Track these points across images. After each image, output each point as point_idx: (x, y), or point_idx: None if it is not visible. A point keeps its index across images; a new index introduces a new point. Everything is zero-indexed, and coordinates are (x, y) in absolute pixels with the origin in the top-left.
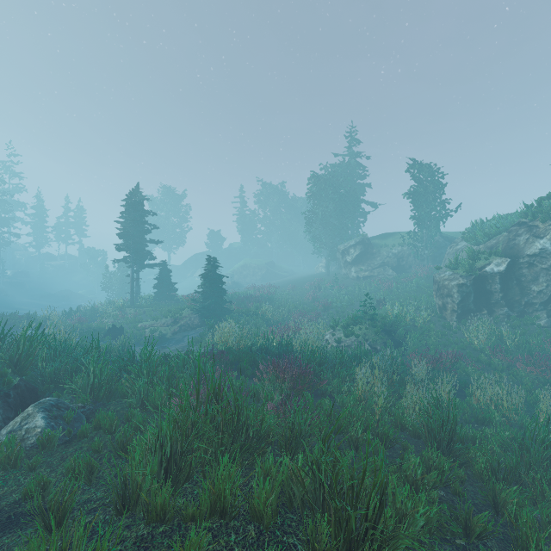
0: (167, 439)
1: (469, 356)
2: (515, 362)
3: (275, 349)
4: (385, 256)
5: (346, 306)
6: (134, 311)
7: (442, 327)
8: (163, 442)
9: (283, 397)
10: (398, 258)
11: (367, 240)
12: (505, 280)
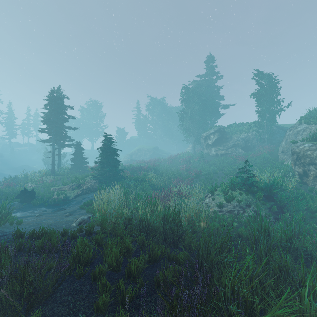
0: None
1: None
2: None
3: (158, 225)
4: (235, 140)
5: (212, 174)
6: (53, 178)
7: (309, 192)
8: None
9: None
10: (245, 141)
11: (222, 129)
12: None
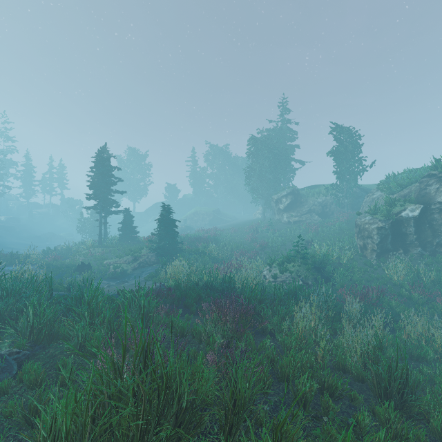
0: (61, 435)
1: (391, 291)
2: (433, 296)
3: (218, 286)
4: (311, 205)
5: (280, 246)
6: (102, 250)
7: (364, 264)
8: (55, 440)
9: (225, 337)
10: (322, 206)
11: (296, 191)
12: (419, 223)
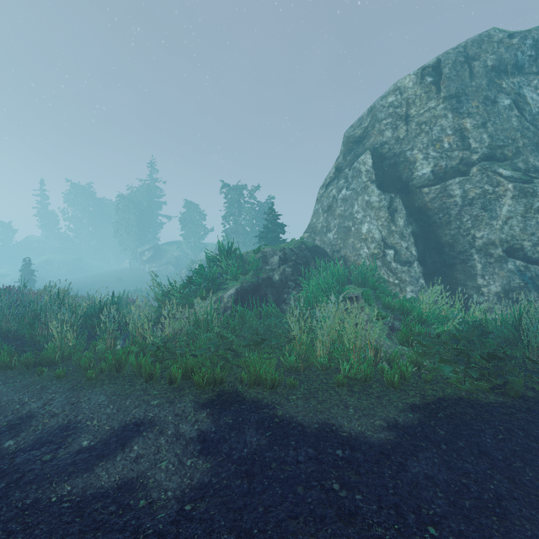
0: None
1: None
2: None
3: None
4: (169, 258)
5: None
6: None
7: None
8: None
9: None
10: (177, 259)
11: (158, 246)
12: None
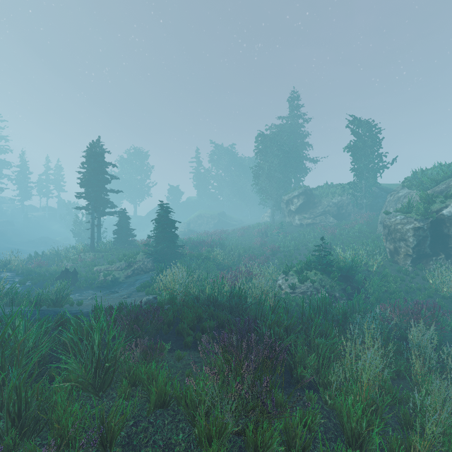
0: None
1: (442, 306)
2: None
3: (225, 301)
4: (326, 206)
5: (293, 251)
6: (93, 255)
7: (397, 272)
8: None
9: (239, 408)
10: (338, 207)
11: (309, 191)
12: None
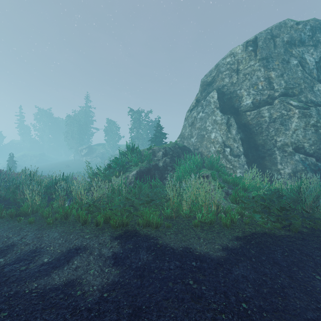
0: None
1: None
2: None
3: None
4: (98, 153)
5: None
6: None
7: None
8: None
9: None
10: (102, 154)
11: (91, 146)
12: None
